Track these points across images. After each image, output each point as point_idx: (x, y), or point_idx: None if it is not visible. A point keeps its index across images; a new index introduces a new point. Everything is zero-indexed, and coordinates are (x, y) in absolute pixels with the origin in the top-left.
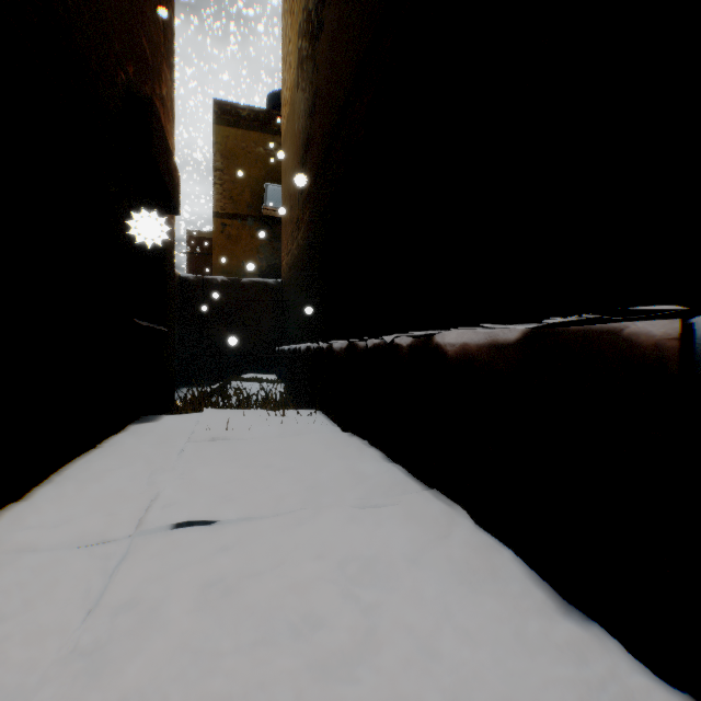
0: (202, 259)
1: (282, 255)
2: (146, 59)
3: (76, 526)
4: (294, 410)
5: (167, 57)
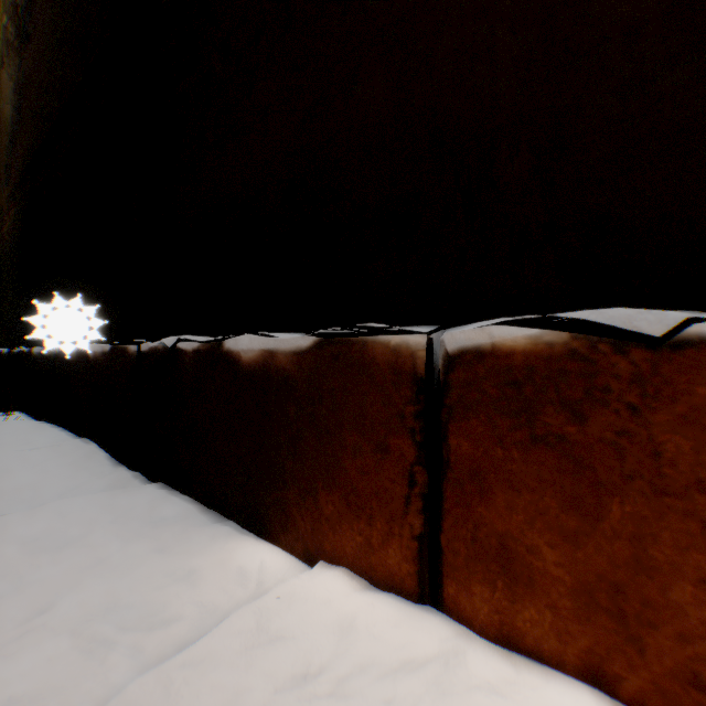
0: None
1: None
2: None
3: None
4: None
5: None
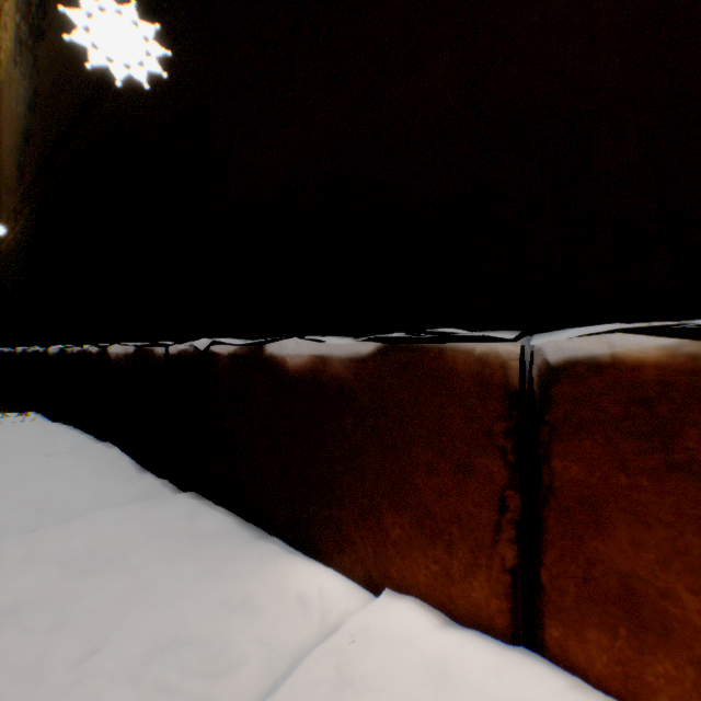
0: None
1: None
2: None
3: None
4: (3, 413)
5: None
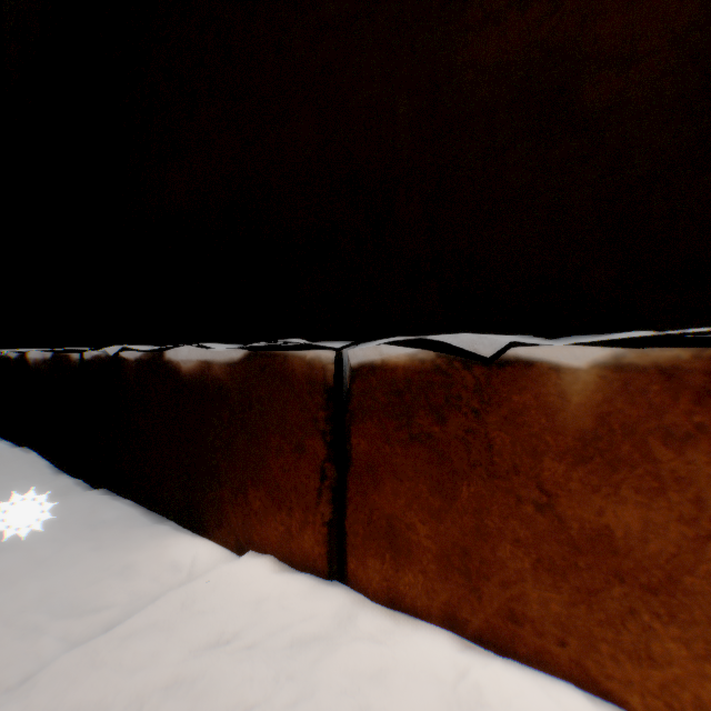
0: None
1: None
2: None
3: None
4: None
5: None
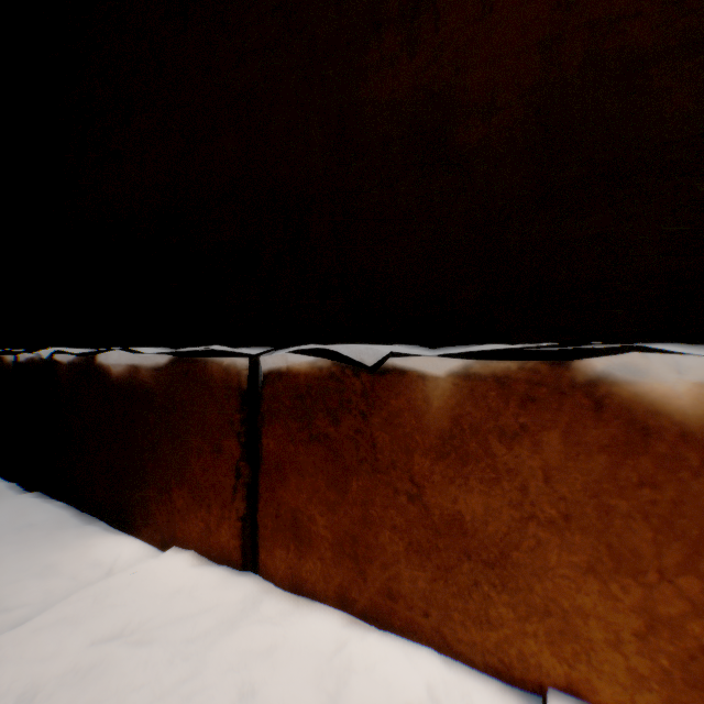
0: None
1: None
2: None
3: None
4: None
5: None
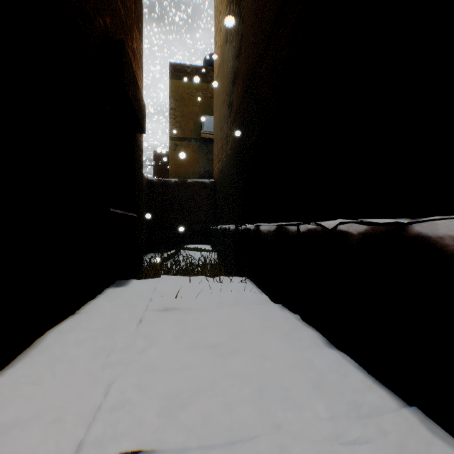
0: (162, 169)
1: (214, 163)
2: (120, 17)
3: (14, 440)
4: (227, 277)
5: (136, 22)
